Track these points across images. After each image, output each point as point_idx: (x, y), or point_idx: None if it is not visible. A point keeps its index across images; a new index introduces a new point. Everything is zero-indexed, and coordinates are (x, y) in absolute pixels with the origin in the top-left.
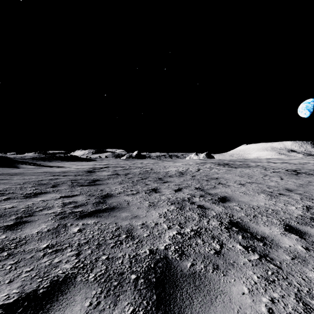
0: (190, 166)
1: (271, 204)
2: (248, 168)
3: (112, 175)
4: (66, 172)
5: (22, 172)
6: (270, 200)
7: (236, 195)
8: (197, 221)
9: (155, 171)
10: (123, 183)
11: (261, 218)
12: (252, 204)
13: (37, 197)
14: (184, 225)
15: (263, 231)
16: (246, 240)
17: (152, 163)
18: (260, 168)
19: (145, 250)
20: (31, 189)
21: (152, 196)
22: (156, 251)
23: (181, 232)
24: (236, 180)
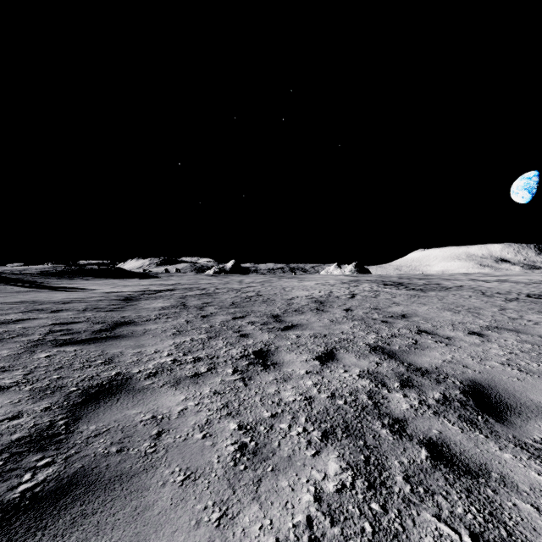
0: (332, 287)
1: None
2: (447, 291)
3: (170, 309)
4: (72, 302)
5: None
6: None
7: (504, 377)
8: None
9: (265, 298)
10: (186, 331)
11: None
12: None
13: None
14: None
15: None
16: None
17: (261, 281)
18: (470, 291)
19: None
20: None
21: (253, 384)
22: None
23: None
24: (453, 322)
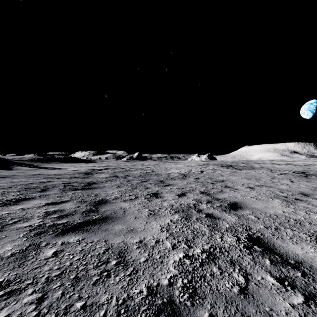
0: (192, 167)
1: (291, 212)
2: (253, 169)
3: (110, 178)
4: (62, 175)
5: (13, 175)
6: (287, 207)
7: (248, 201)
8: (208, 236)
9: (156, 173)
10: (121, 186)
11: (285, 231)
12: (269, 212)
13: (17, 204)
14: (193, 243)
15: (295, 252)
16: (276, 267)
17: (153, 164)
18: (265, 169)
19: (141, 288)
20: (15, 194)
21: (152, 201)
22: (157, 289)
23: (190, 254)
24: (244, 183)
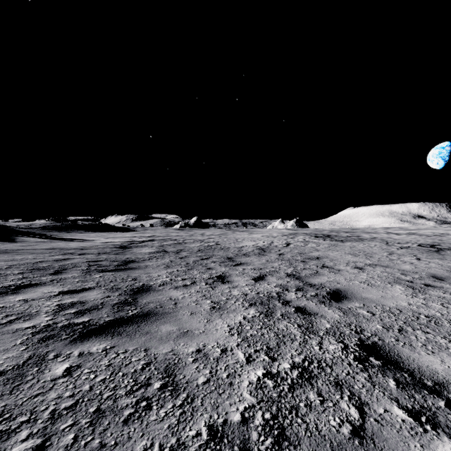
0: (274, 238)
1: (420, 305)
2: (361, 241)
3: (156, 253)
4: (86, 249)
5: (16, 249)
6: (414, 296)
7: (356, 287)
8: (300, 342)
9: (222, 246)
10: (172, 266)
11: (414, 334)
12: (388, 305)
13: (17, 293)
14: (277, 353)
15: (432, 368)
16: (406, 393)
17: (218, 234)
18: (378, 241)
19: (199, 428)
20: (15, 277)
21: (217, 289)
22: (224, 430)
23: (273, 371)
24: (349, 261)
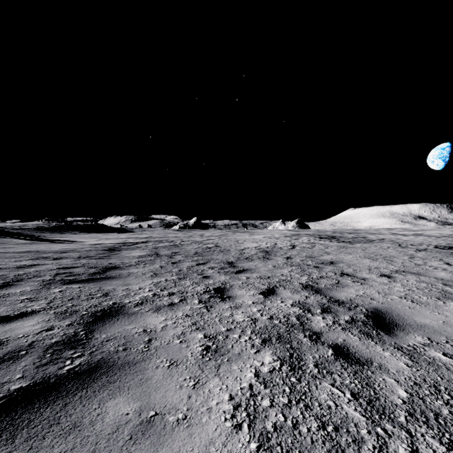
0: (276, 239)
1: None
2: (370, 243)
3: (146, 257)
4: (68, 252)
5: None
6: None
7: (399, 306)
8: (375, 449)
9: (222, 249)
10: (161, 274)
11: None
12: None
13: None
14: None
15: None
16: None
17: (218, 235)
18: (389, 243)
19: None
20: None
21: (213, 310)
22: None
23: None
24: (370, 267)
